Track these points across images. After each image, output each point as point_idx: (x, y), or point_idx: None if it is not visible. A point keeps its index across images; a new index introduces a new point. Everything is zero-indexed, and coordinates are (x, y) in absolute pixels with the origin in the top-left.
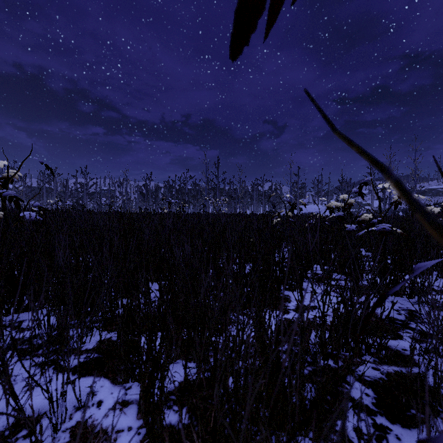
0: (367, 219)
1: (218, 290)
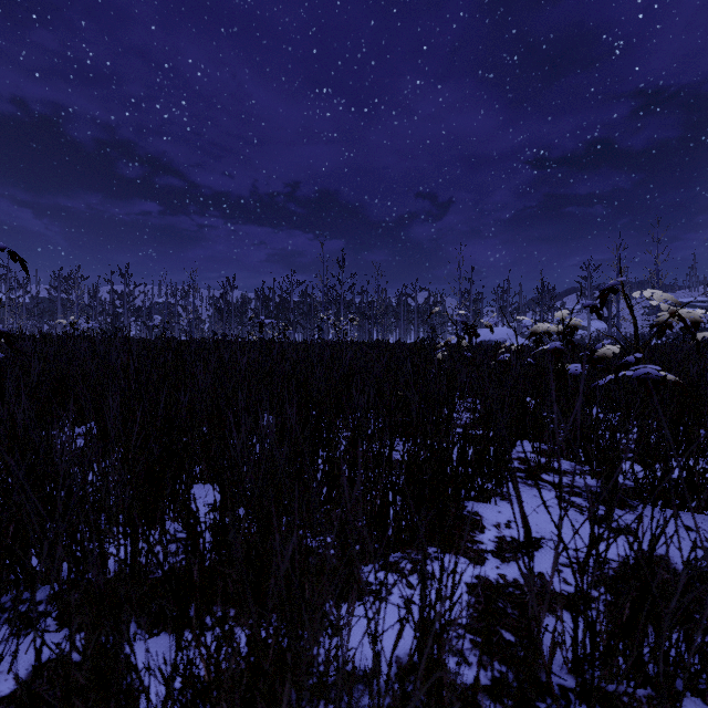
0: (609, 354)
1: (327, 544)
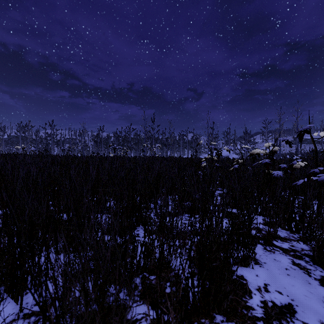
0: (298, 166)
1: None
